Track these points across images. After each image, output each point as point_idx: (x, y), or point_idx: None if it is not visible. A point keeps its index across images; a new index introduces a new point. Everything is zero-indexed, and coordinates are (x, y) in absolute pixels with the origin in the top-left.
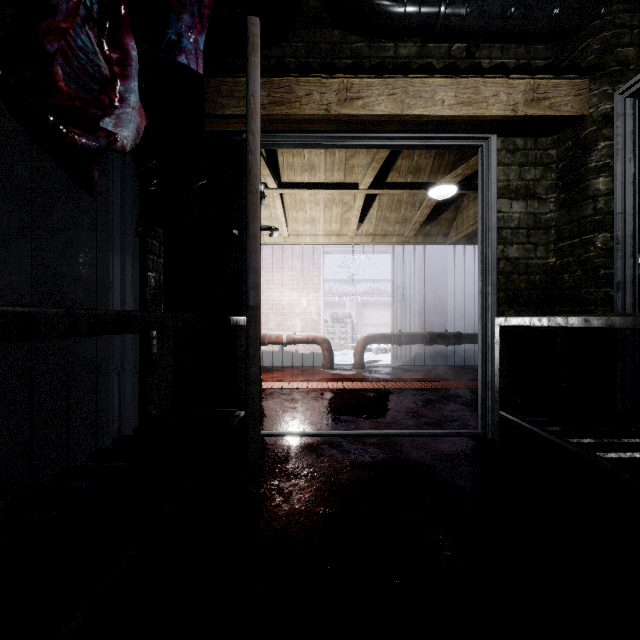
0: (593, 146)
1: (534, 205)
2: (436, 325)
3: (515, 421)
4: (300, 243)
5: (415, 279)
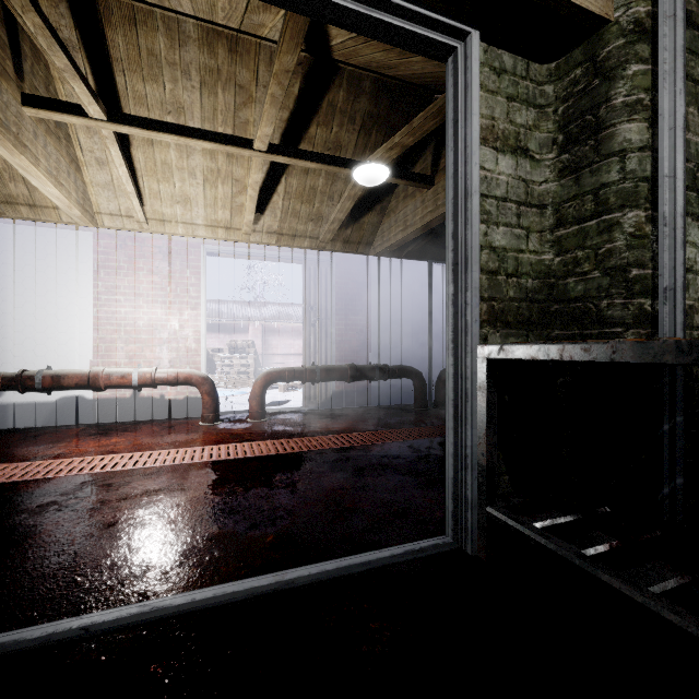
0: (621, 70)
1: (526, 167)
2: (357, 356)
3: (524, 533)
4: (168, 234)
5: (333, 297)
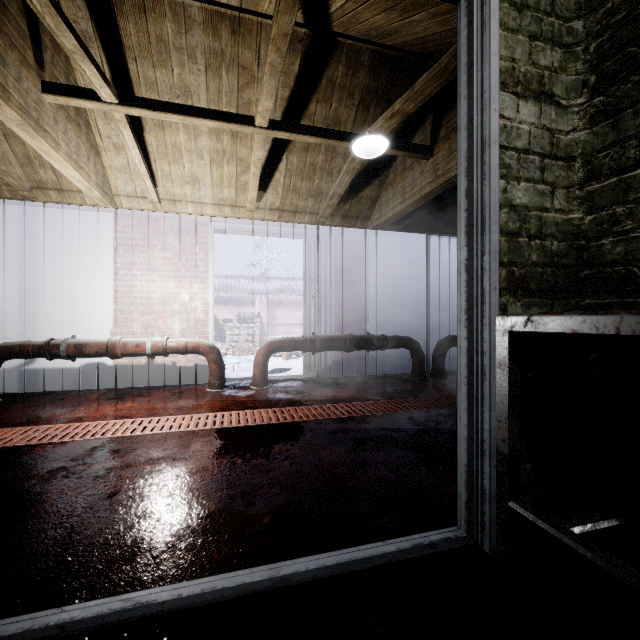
0: None
1: (551, 114)
2: (356, 326)
3: (561, 541)
4: (179, 213)
5: (332, 270)
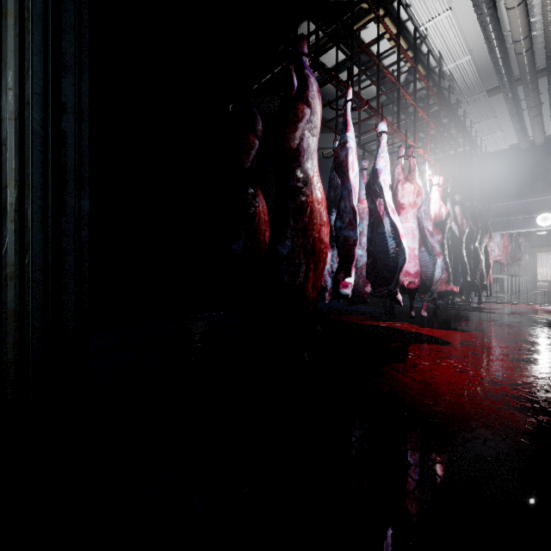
0: None
1: None
2: None
3: None
4: (540, 254)
5: None
